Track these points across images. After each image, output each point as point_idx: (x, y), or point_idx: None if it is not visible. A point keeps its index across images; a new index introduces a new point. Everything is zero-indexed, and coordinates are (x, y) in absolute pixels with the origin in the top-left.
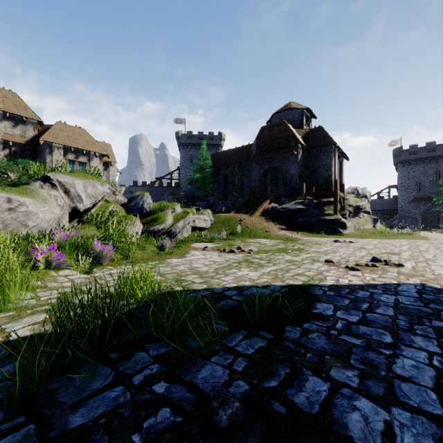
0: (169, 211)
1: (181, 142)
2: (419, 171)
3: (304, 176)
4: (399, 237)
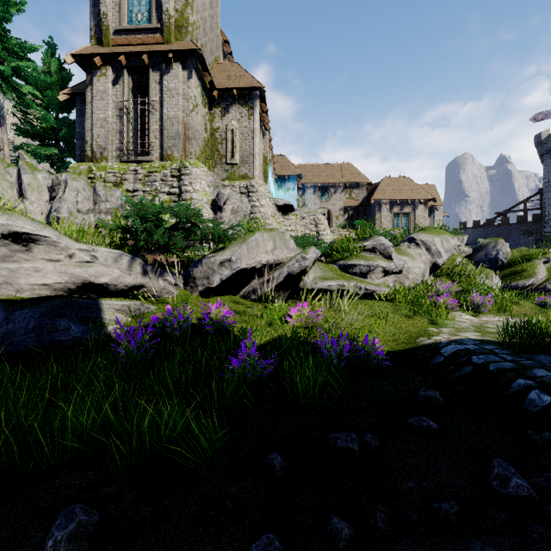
0: (538, 261)
1: (546, 148)
2: None
3: None
4: None
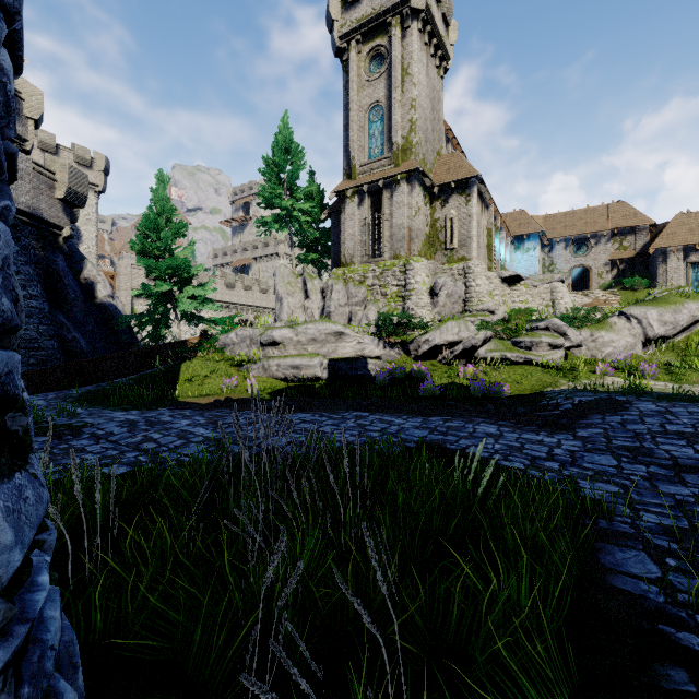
0: None
1: None
2: None
3: None
4: None
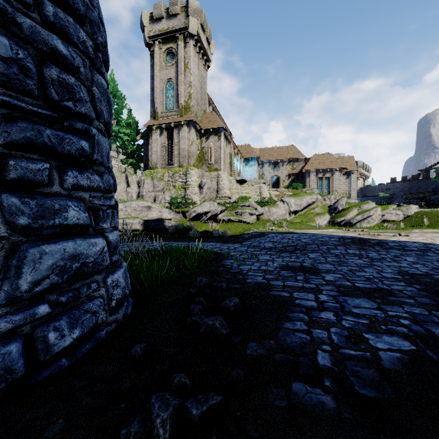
0: (355, 209)
1: None
2: None
3: None
4: None
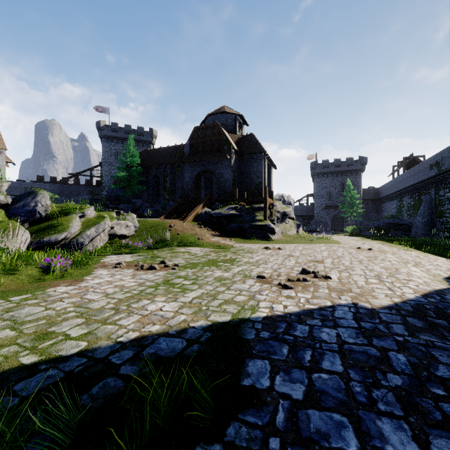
0: (76, 215)
1: (104, 134)
2: (329, 183)
3: (237, 182)
4: (318, 242)
